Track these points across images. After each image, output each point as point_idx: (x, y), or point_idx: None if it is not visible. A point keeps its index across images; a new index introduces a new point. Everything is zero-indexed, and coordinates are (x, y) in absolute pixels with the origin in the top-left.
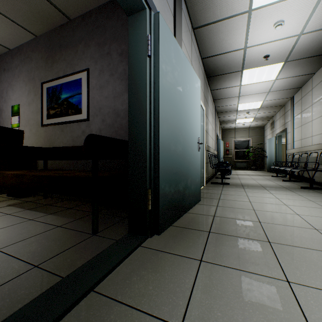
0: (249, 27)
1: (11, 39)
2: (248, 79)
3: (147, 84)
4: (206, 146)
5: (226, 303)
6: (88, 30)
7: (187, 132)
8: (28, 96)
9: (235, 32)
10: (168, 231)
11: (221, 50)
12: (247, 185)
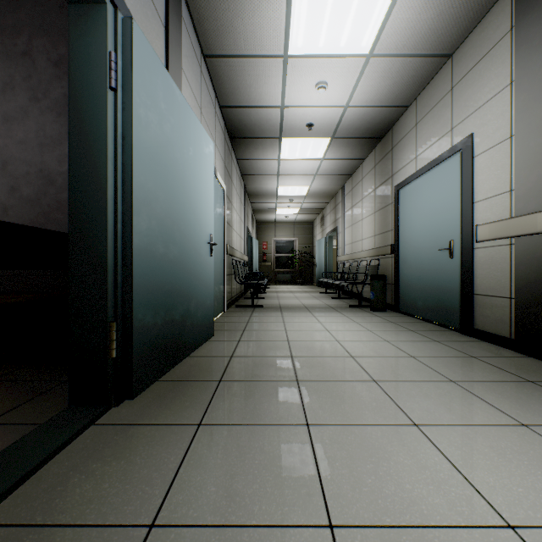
0: (286, 79)
1: None
2: (289, 152)
3: (108, 137)
4: (228, 247)
5: (226, 471)
6: None
7: (190, 225)
8: None
9: (267, 81)
10: (151, 390)
11: (250, 101)
12: (287, 307)
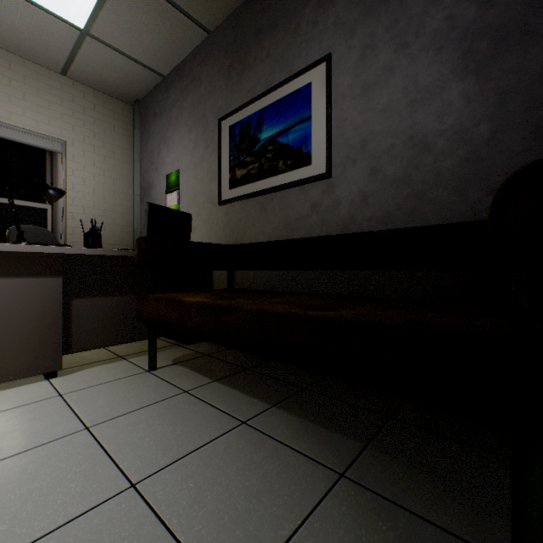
0: None
1: (167, 54)
2: None
3: None
4: None
5: None
6: None
7: None
8: (193, 151)
9: None
10: None
11: None
12: None
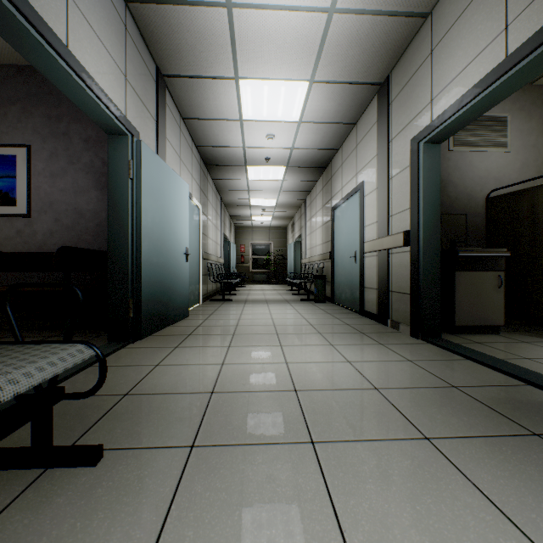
0: (244, 132)
1: None
2: (255, 175)
3: (129, 203)
4: (204, 253)
5: (187, 356)
6: (30, 91)
7: (172, 243)
8: None
9: (230, 132)
10: (150, 338)
11: (218, 143)
12: (251, 301)
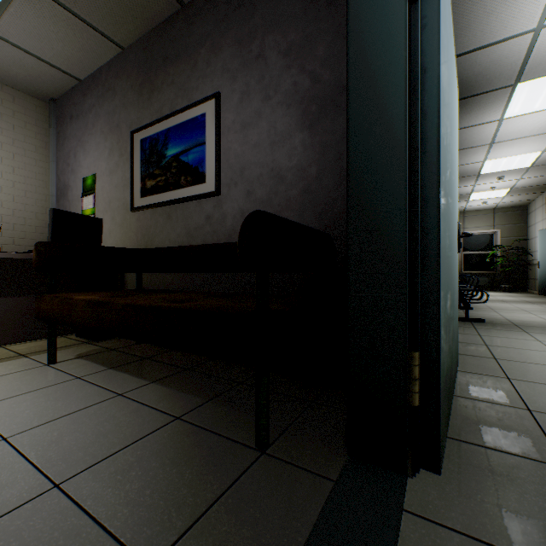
0: None
1: (82, 61)
2: (524, 103)
3: (406, 73)
4: None
5: None
6: (218, 17)
7: (453, 208)
8: (109, 158)
9: None
10: (444, 454)
11: (480, 40)
12: (528, 326)
